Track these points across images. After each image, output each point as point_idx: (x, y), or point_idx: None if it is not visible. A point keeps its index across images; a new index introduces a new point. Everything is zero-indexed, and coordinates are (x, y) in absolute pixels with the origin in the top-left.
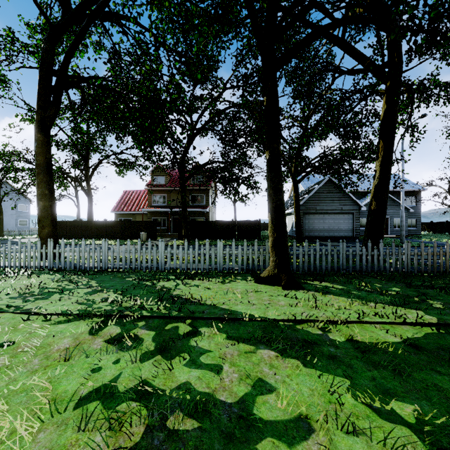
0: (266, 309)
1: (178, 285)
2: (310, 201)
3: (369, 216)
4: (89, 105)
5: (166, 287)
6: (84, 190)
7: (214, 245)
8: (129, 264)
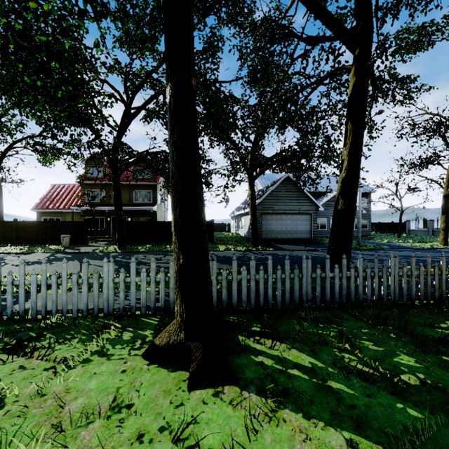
0: None
1: None
2: (267, 200)
3: (335, 218)
4: None
5: None
6: None
7: (154, 251)
8: None
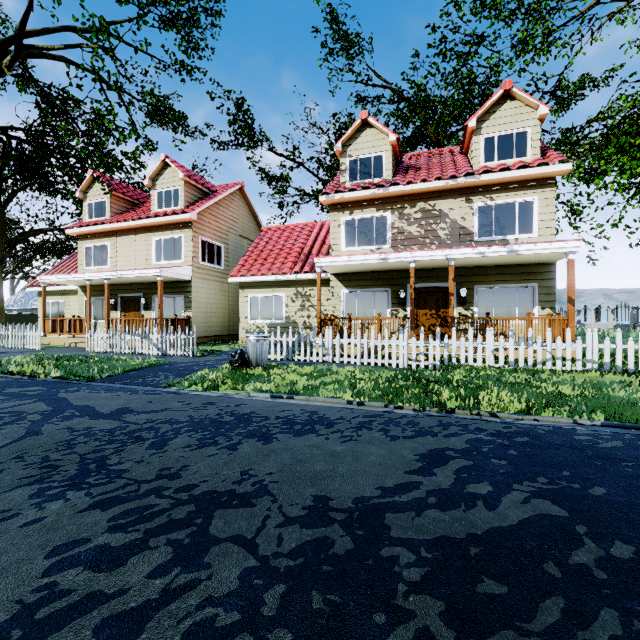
0: None
1: None
2: None
3: None
4: None
5: None
6: None
7: None
8: None
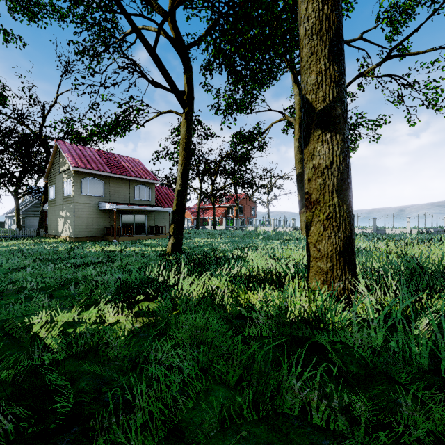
0: None
1: None
2: (30, 209)
3: (39, 221)
4: None
5: None
6: None
7: None
8: None
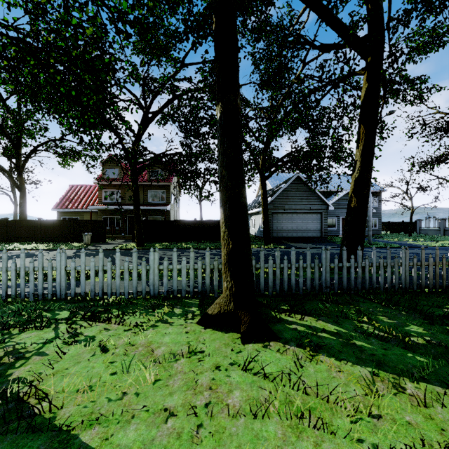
0: (192, 441)
1: (53, 339)
2: (278, 199)
3: (348, 216)
4: (6, 70)
5: (18, 352)
6: (15, 182)
7: (171, 248)
8: (4, 289)
